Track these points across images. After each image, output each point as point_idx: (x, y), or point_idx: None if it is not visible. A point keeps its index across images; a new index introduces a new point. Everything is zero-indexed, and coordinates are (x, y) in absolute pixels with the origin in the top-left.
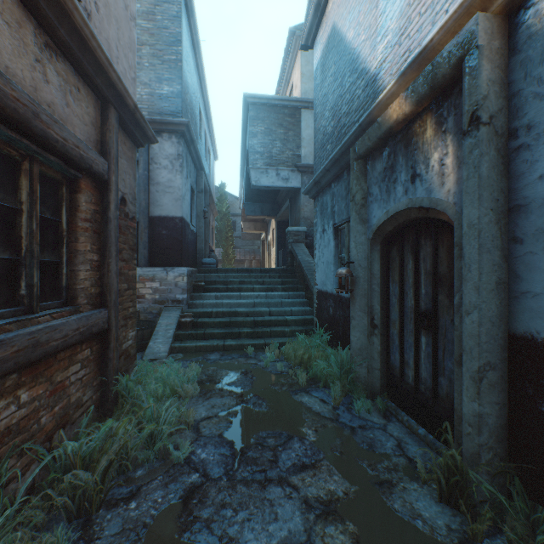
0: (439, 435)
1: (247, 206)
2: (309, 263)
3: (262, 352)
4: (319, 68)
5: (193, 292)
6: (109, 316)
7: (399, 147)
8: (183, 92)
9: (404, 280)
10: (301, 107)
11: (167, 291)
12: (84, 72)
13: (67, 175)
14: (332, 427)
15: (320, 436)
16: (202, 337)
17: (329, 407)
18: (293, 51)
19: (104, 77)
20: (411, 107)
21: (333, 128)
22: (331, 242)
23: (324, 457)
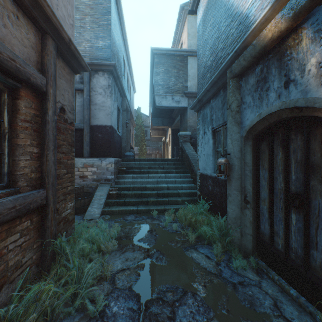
0: (311, 299)
1: (153, 120)
2: (193, 155)
3: (162, 215)
4: (201, 23)
5: (118, 174)
6: (47, 194)
7: (271, 61)
8: (111, 45)
9: (273, 168)
10: (187, 55)
11: (101, 173)
12: (22, 3)
13: (8, 85)
14: (217, 283)
15: (209, 292)
16: (123, 204)
17: (213, 263)
18: (182, 20)
19: (41, 11)
20: (287, 23)
21: (212, 62)
22: (210, 140)
23: (214, 316)
